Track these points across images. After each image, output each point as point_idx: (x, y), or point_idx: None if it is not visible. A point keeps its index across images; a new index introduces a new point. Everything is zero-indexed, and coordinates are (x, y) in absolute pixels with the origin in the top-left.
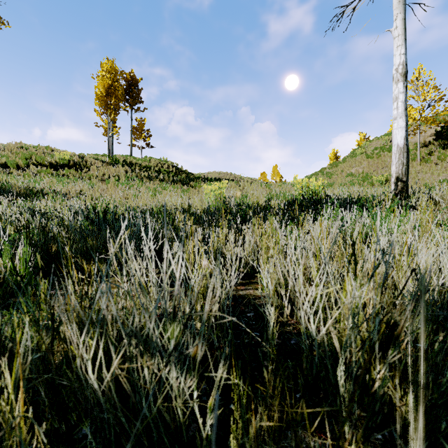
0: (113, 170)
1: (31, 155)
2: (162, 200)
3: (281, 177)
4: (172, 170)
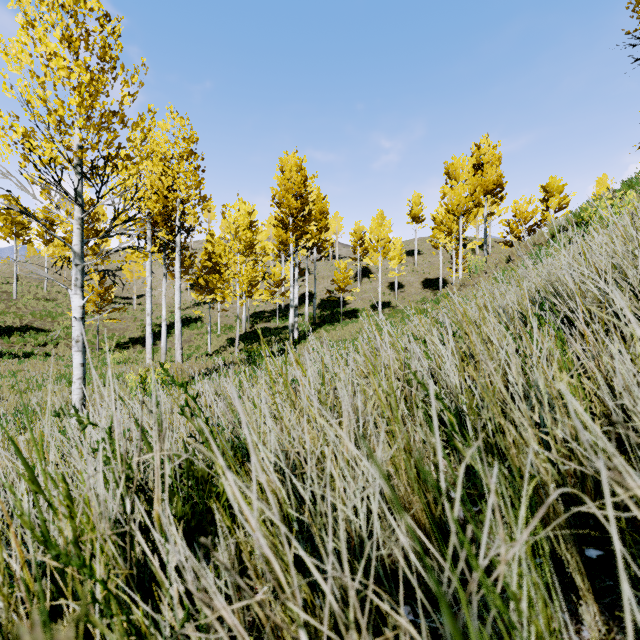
0: None
1: None
2: None
3: None
4: None
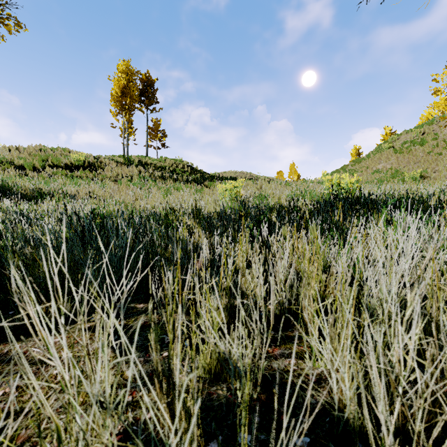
0: (127, 170)
1: (48, 156)
2: (173, 201)
3: (298, 175)
4: (187, 170)
